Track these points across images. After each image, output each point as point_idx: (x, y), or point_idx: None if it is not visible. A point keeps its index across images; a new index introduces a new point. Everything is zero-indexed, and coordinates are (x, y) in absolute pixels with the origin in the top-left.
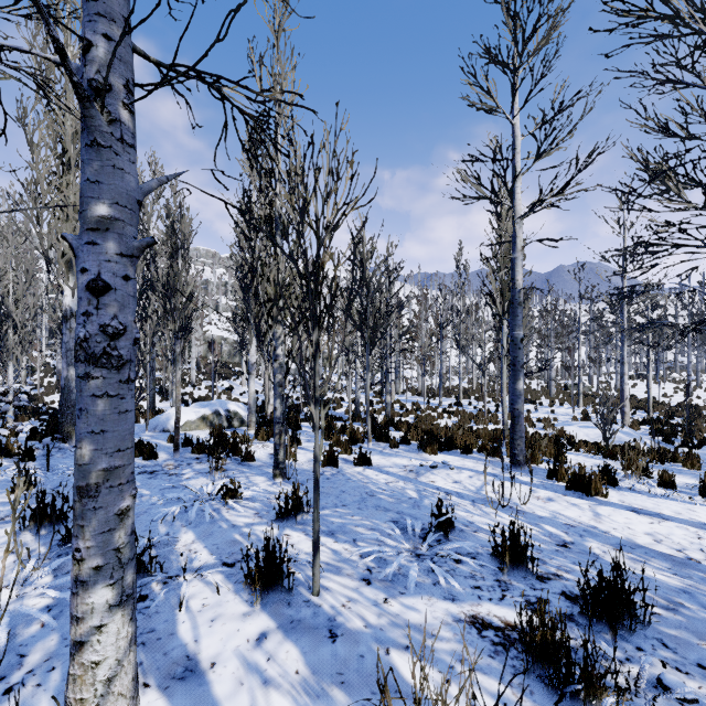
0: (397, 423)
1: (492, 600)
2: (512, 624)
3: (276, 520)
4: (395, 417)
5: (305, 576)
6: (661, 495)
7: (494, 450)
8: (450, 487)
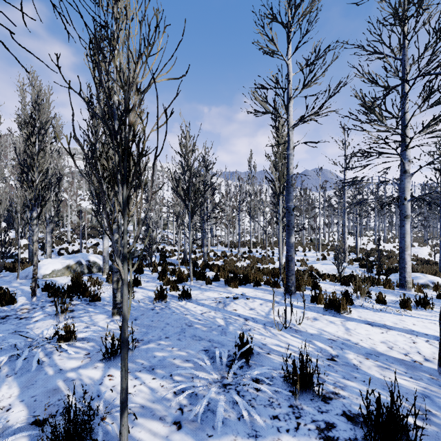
0: (211, 266)
1: (289, 431)
2: None
3: (103, 360)
4: (210, 261)
5: (115, 430)
6: (381, 310)
7: (275, 283)
8: (248, 313)
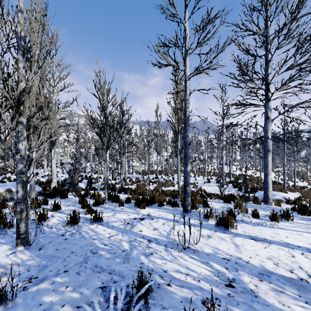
0: (125, 189)
1: None
2: None
3: None
4: (126, 185)
5: None
6: (258, 224)
7: (175, 203)
8: (151, 234)
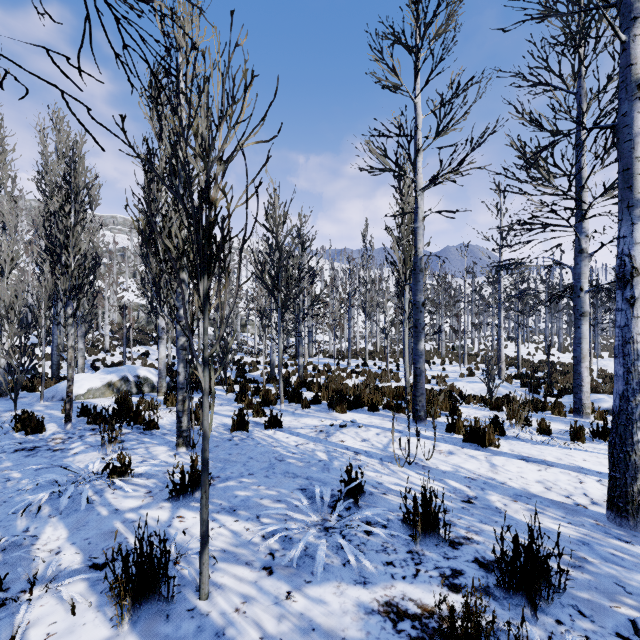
0: (309, 383)
1: (406, 578)
2: (429, 609)
3: (169, 499)
4: (308, 378)
5: (192, 574)
6: (542, 442)
7: (398, 407)
8: (359, 445)
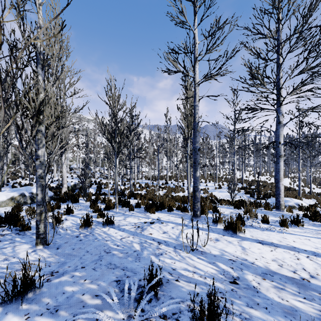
0: (135, 195)
1: None
2: None
3: (1, 304)
4: (136, 191)
5: None
6: (266, 229)
7: (184, 208)
8: (161, 237)
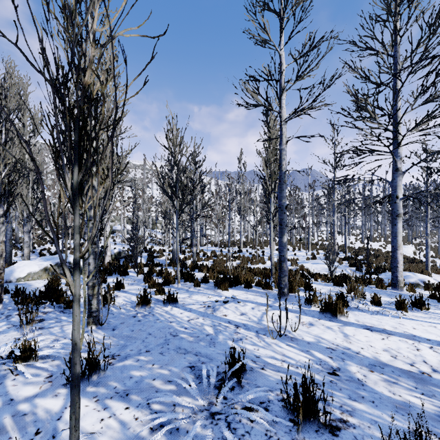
0: (200, 266)
1: None
2: None
3: (66, 385)
4: (200, 261)
5: None
6: (377, 313)
7: (267, 284)
8: (239, 319)
